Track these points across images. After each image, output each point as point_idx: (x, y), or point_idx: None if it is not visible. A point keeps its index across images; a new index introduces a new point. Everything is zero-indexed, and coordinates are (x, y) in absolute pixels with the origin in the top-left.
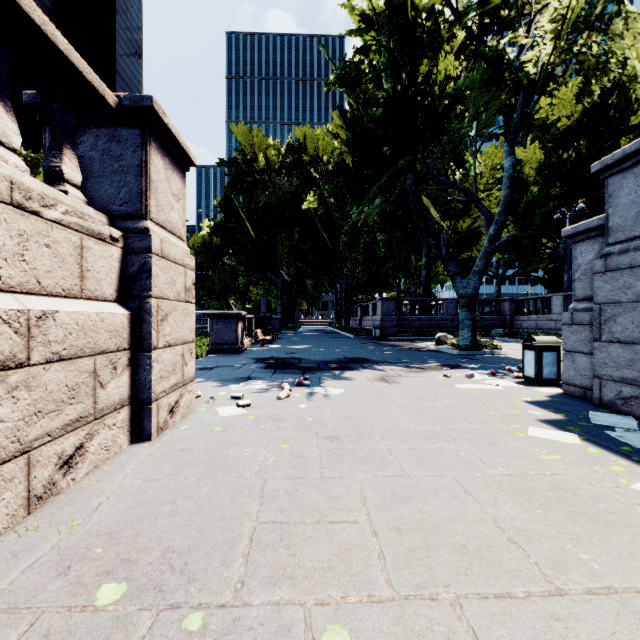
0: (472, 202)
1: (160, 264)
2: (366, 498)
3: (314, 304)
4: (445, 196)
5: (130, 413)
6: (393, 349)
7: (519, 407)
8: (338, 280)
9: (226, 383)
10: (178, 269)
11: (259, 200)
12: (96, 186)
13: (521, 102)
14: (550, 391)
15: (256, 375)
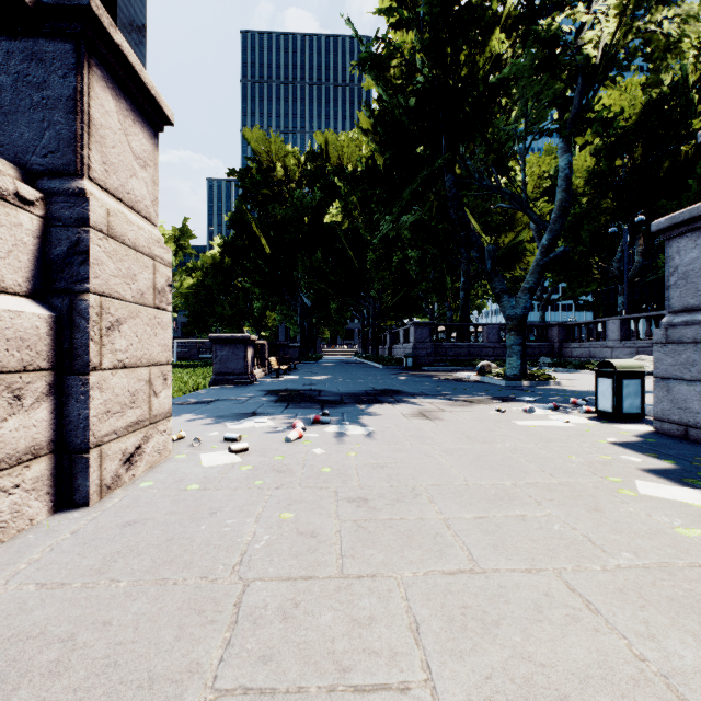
0: (521, 208)
1: (106, 246)
2: (419, 624)
3: (338, 331)
4: (486, 207)
5: (53, 466)
6: (429, 380)
7: (607, 451)
8: (365, 304)
9: (223, 420)
10: (141, 260)
11: (276, 213)
12: (6, 127)
13: (579, 90)
14: (637, 429)
15: (263, 410)
